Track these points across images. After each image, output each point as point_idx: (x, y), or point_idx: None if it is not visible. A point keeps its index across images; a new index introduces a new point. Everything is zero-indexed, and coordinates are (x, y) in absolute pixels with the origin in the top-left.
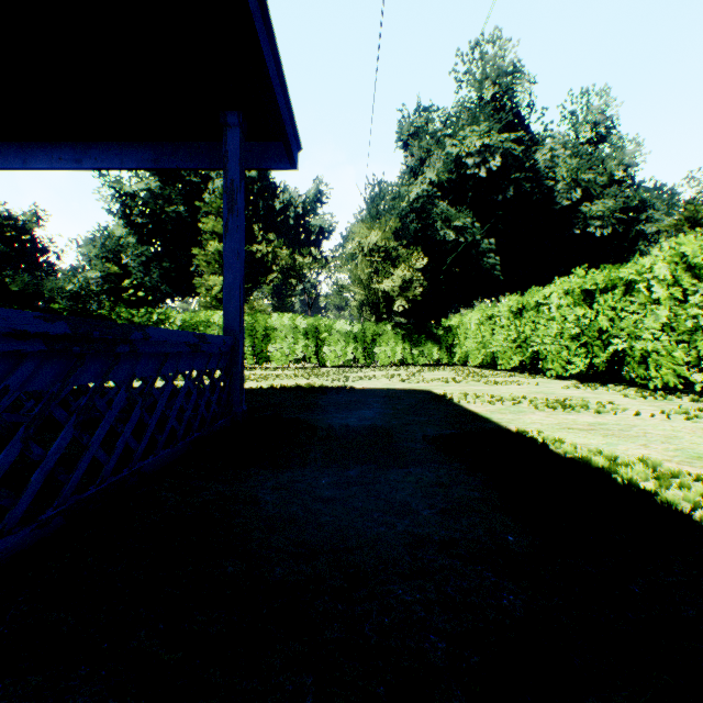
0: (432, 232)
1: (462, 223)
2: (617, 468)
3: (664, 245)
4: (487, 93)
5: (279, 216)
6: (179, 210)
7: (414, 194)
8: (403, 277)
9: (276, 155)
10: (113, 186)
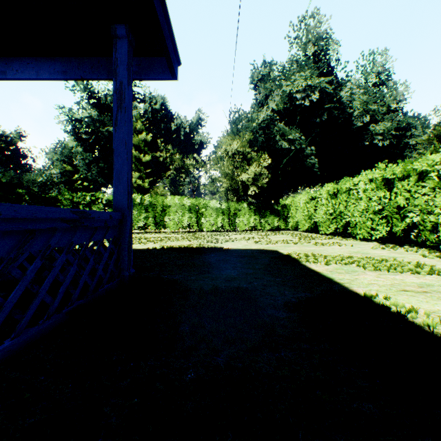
0: (273, 143)
1: (293, 137)
2: None
3: None
4: (309, 51)
5: (174, 134)
6: (110, 130)
7: (261, 118)
8: (255, 171)
9: (160, 68)
10: (67, 114)
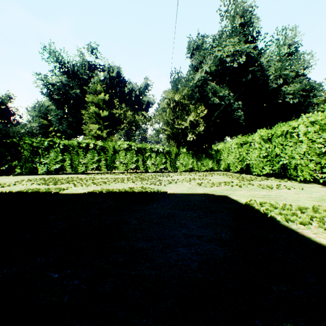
0: (206, 99)
1: (223, 94)
2: None
3: None
4: (236, 23)
5: (127, 96)
6: (77, 92)
7: (197, 79)
8: (193, 121)
9: None
10: (43, 79)
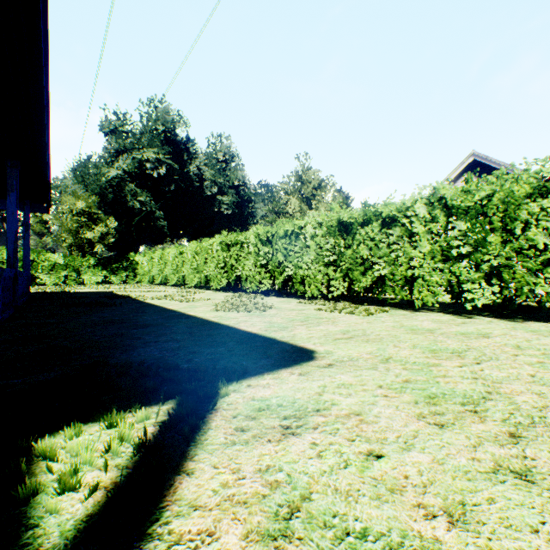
0: (125, 200)
1: (145, 199)
2: (133, 296)
3: (192, 242)
4: (159, 128)
5: None
6: None
7: (113, 174)
8: (102, 231)
9: (41, 209)
10: None
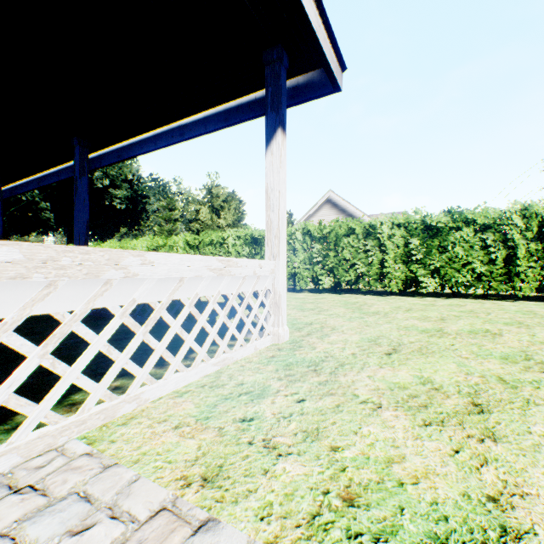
0: None
1: None
2: None
3: (109, 241)
4: None
5: None
6: None
7: None
8: None
9: None
10: None
